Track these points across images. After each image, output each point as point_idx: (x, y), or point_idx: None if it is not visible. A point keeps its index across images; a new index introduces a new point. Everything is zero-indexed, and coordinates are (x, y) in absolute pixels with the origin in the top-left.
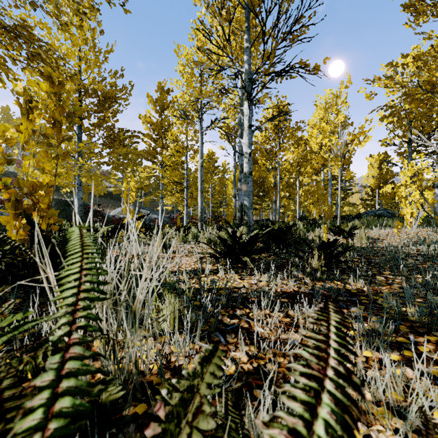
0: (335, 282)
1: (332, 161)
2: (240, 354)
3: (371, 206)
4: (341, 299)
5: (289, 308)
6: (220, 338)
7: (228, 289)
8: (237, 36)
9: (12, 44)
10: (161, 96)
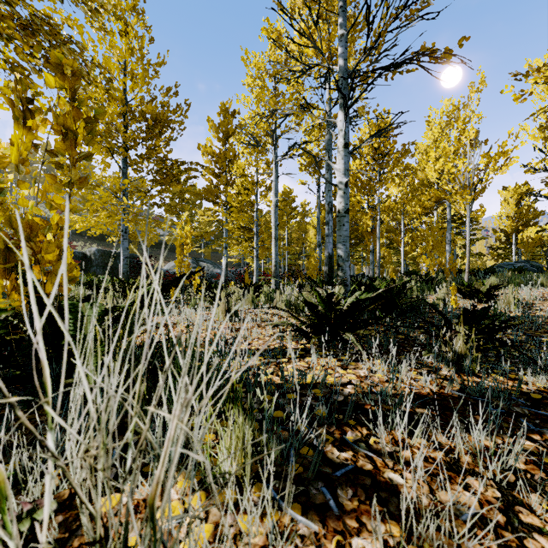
0: (494, 376)
1: (457, 195)
2: (372, 546)
3: (504, 256)
4: (520, 411)
5: (438, 431)
6: (326, 498)
7: (325, 386)
8: (328, 22)
9: (29, 43)
10: (224, 120)
